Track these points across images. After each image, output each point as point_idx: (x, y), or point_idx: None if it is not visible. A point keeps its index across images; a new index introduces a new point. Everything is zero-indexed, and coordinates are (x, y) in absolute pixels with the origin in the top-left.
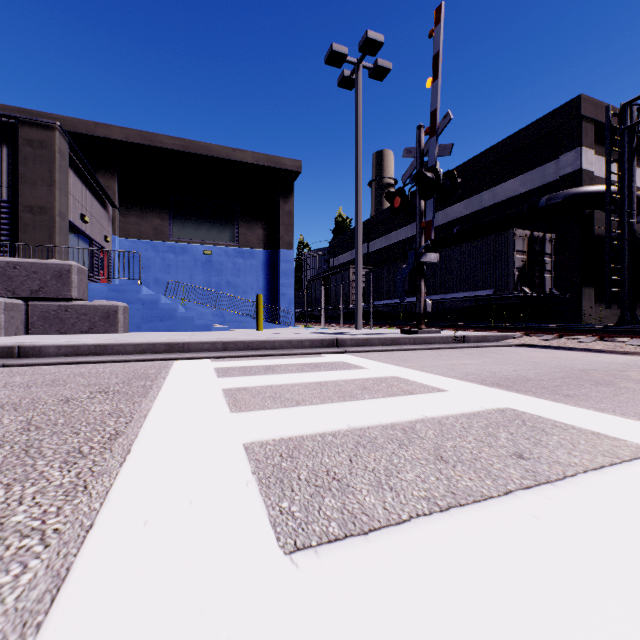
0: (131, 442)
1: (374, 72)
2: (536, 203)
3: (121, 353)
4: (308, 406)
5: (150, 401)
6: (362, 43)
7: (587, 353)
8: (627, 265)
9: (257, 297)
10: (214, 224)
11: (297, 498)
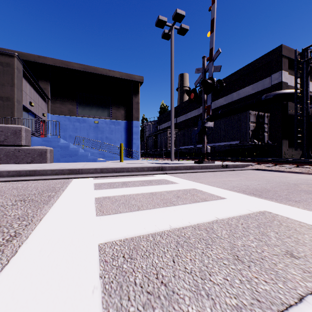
0: (21, 243)
1: (180, 31)
2: (260, 98)
3: (44, 175)
4: (145, 210)
5: (48, 207)
6: (174, 15)
7: (291, 174)
8: (305, 129)
9: (120, 144)
10: (99, 108)
11: (132, 310)
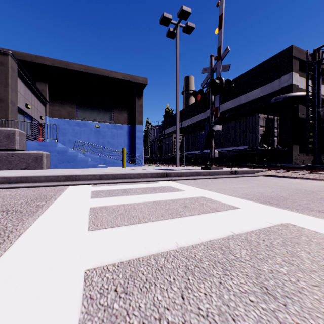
0: None
1: (186, 29)
2: (269, 101)
3: (37, 181)
4: (146, 223)
5: (33, 219)
6: (179, 12)
7: (305, 180)
8: (317, 133)
9: (122, 149)
10: (101, 111)
11: None
